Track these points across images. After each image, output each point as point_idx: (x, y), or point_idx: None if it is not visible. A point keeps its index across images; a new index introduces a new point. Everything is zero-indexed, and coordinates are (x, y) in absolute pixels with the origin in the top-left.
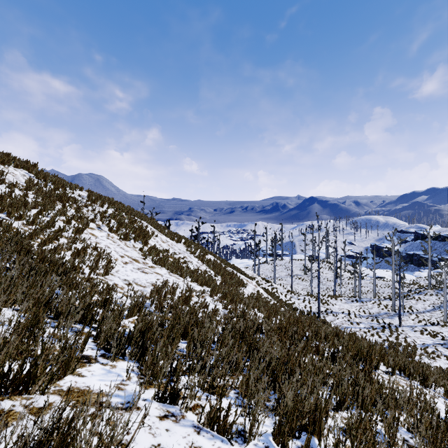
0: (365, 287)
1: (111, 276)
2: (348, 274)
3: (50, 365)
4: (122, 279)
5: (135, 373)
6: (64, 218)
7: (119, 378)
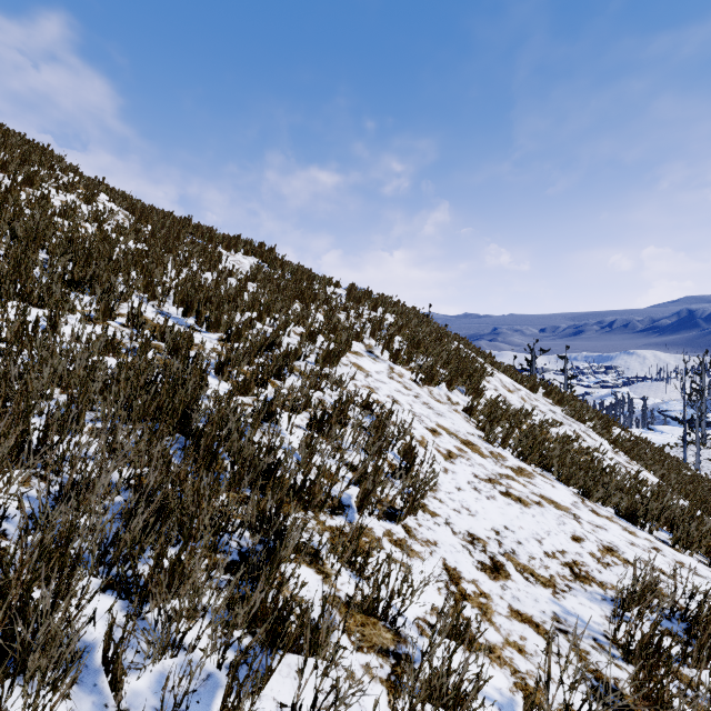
0: None
1: (423, 515)
2: None
3: None
4: (460, 535)
5: None
6: (303, 330)
7: None
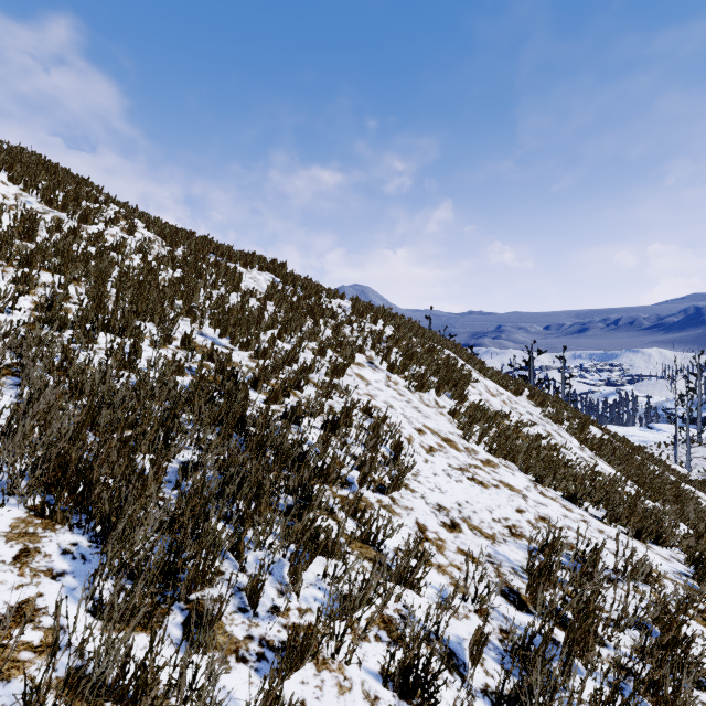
0: None
1: (405, 491)
2: None
3: None
4: (431, 505)
5: None
6: (314, 345)
7: None
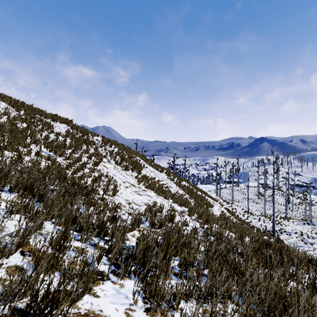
0: (314, 212)
1: (117, 196)
2: (298, 200)
3: (72, 281)
4: (124, 199)
5: (140, 295)
6: (87, 155)
7: (127, 301)
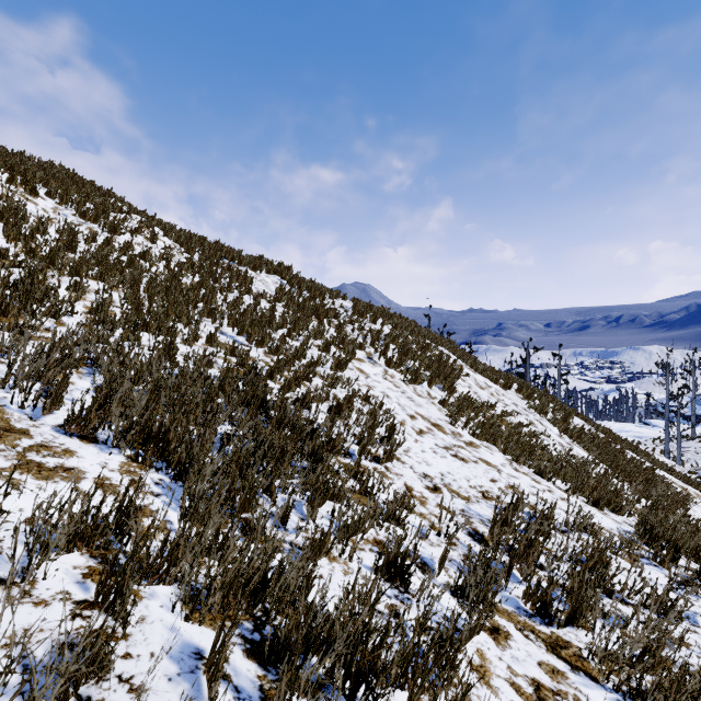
0: None
1: (397, 463)
2: None
3: None
4: (418, 473)
5: None
6: (319, 343)
7: None
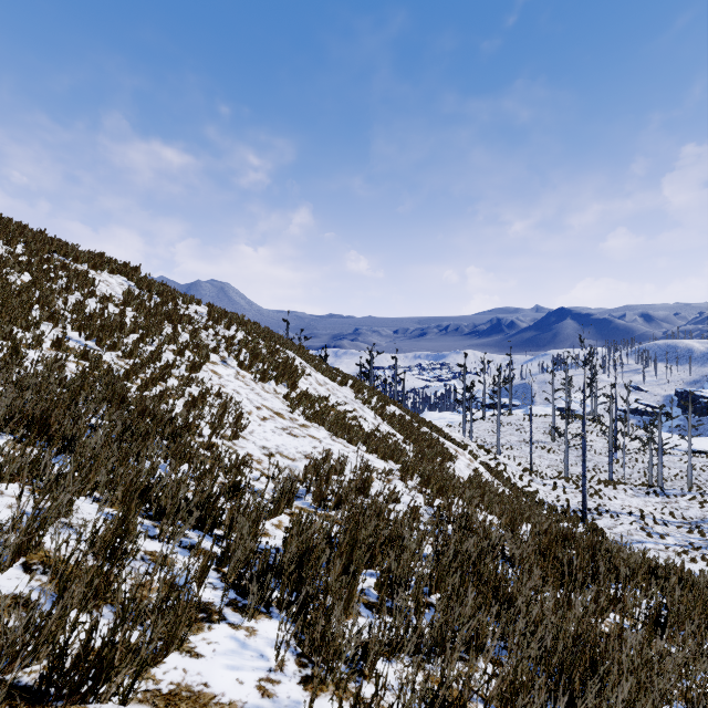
0: (669, 468)
1: (242, 440)
2: (636, 444)
3: (141, 625)
4: (258, 446)
5: (291, 651)
6: (174, 347)
7: (262, 663)
